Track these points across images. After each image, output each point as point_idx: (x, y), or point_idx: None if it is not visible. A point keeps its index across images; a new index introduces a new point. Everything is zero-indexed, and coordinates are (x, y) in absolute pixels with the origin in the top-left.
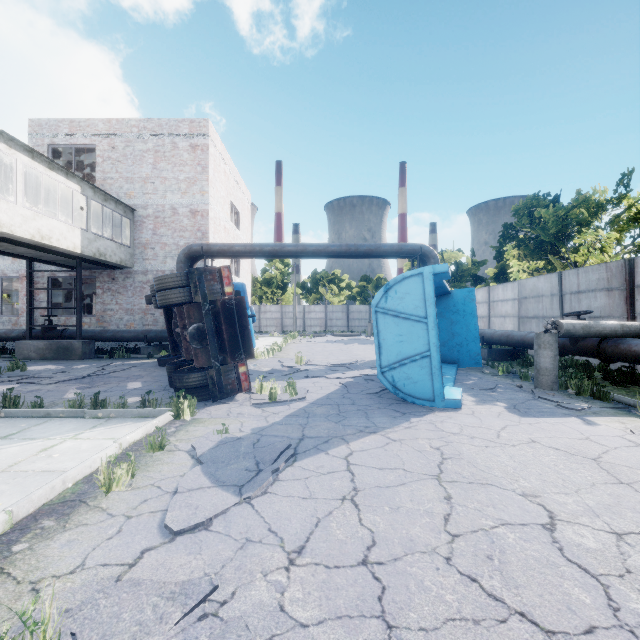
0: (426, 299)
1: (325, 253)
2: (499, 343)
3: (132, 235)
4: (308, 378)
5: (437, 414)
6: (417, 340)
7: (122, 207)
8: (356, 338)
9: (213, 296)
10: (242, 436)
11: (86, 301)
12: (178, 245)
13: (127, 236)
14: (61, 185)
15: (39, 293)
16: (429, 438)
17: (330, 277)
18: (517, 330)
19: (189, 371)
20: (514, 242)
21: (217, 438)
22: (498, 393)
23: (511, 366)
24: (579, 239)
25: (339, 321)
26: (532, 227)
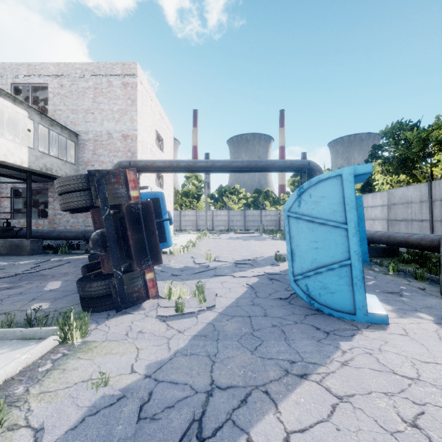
0: (346, 203)
1: (230, 168)
2: (379, 242)
3: (76, 155)
4: (216, 277)
5: (366, 335)
6: (335, 247)
7: (67, 132)
8: (252, 235)
9: (117, 200)
10: (130, 384)
11: (45, 207)
12: (113, 163)
13: (72, 156)
14: (16, 113)
15: (3, 201)
16: (386, 392)
17: (231, 190)
18: (386, 230)
19: (93, 278)
20: (378, 160)
21: (89, 399)
22: (408, 298)
23: (395, 263)
24: (439, 156)
25: (238, 222)
26: (397, 147)
